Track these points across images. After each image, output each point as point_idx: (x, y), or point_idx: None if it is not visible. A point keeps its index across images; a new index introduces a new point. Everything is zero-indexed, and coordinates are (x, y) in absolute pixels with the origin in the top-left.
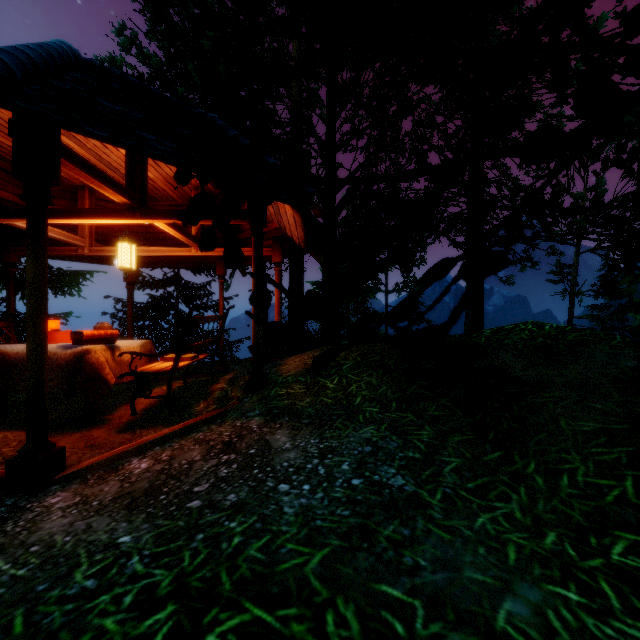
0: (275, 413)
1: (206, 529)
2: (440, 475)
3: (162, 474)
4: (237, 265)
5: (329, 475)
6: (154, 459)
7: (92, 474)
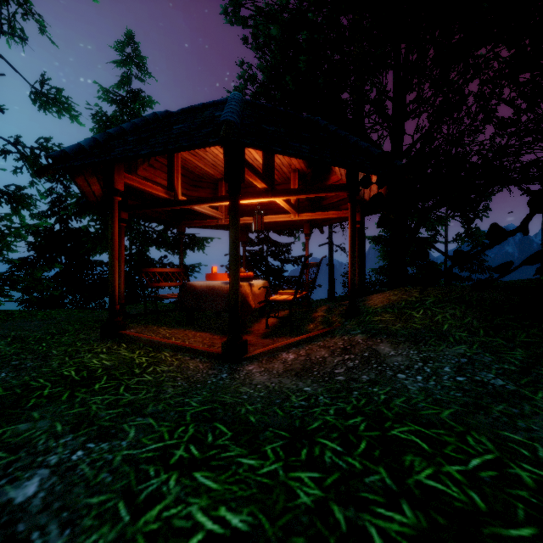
0: (374, 332)
1: (357, 390)
2: (538, 383)
3: (307, 362)
4: (317, 225)
5: (435, 373)
6: (296, 354)
7: (261, 358)
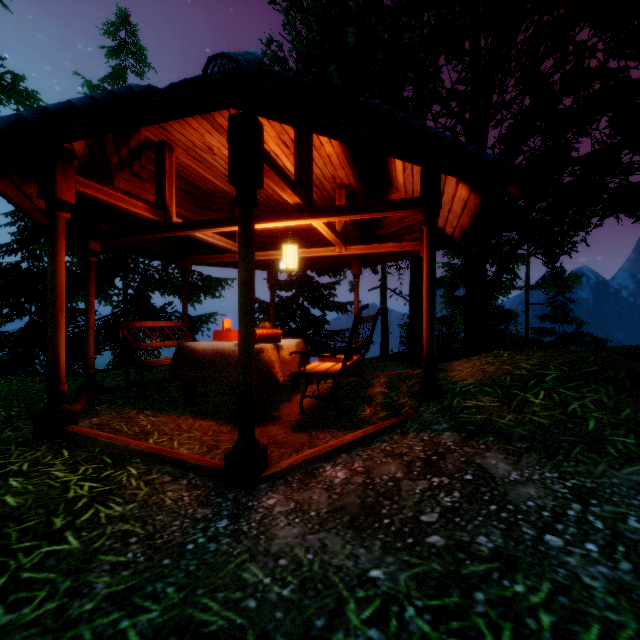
0: (471, 429)
1: (480, 586)
2: None
3: (368, 489)
4: (370, 263)
5: (616, 533)
6: (348, 468)
7: (291, 476)
